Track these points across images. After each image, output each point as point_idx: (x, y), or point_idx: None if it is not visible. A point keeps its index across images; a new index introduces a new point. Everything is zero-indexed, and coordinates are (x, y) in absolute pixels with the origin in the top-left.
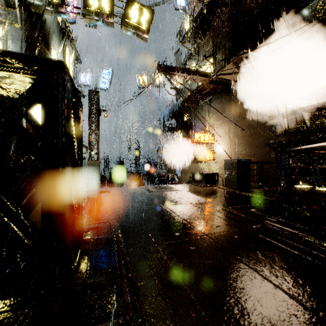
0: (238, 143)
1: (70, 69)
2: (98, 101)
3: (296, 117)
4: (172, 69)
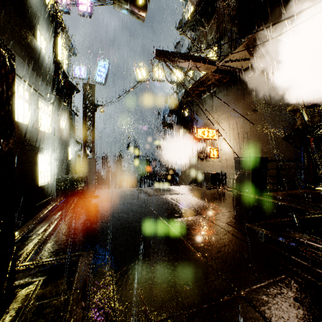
0: (246, 139)
1: (62, 61)
2: (93, 95)
3: (321, 106)
4: (173, 54)
